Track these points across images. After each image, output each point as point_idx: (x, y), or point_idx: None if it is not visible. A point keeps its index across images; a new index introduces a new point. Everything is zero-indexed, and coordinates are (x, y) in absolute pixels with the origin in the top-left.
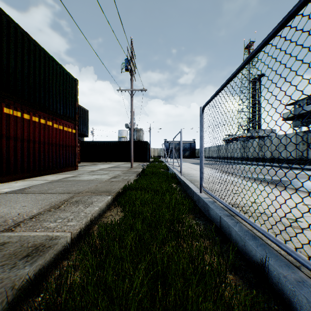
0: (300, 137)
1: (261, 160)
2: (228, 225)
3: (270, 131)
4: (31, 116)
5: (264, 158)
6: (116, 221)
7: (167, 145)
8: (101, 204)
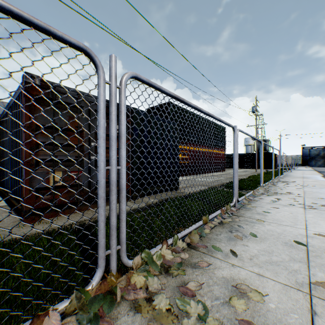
0: None
1: None
2: None
3: None
4: (213, 150)
5: None
6: None
7: (305, 151)
8: (245, 177)
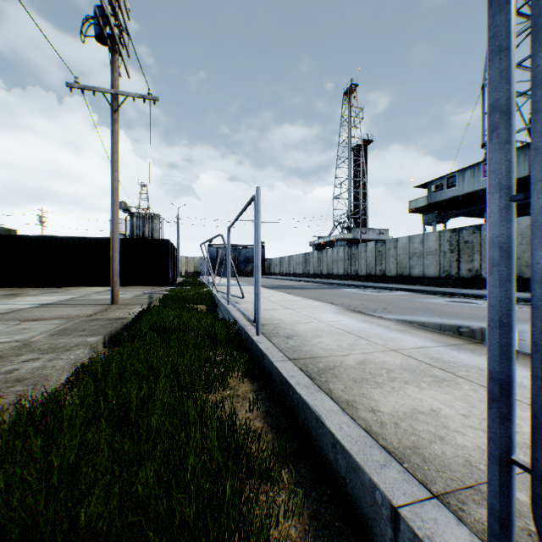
0: (447, 240)
1: (381, 279)
2: None
3: (382, 232)
4: None
5: (385, 275)
6: None
7: (213, 252)
8: None
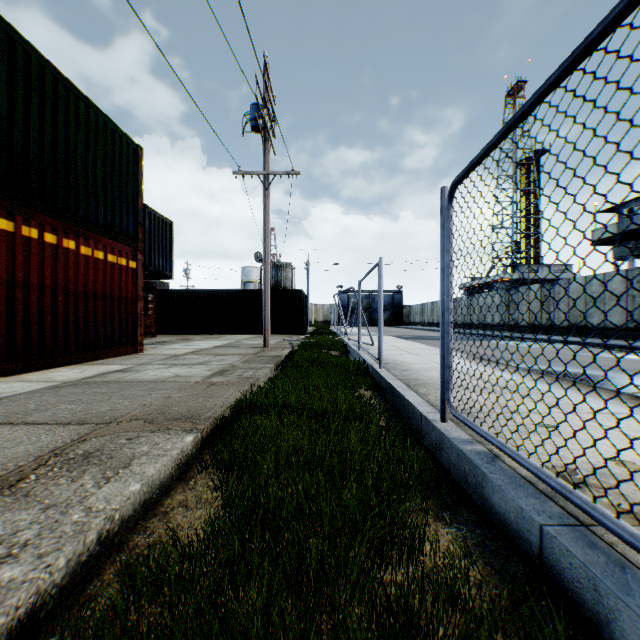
0: (636, 281)
1: (547, 330)
2: (593, 580)
3: (561, 269)
4: (18, 226)
5: (552, 325)
6: (193, 532)
7: (343, 299)
8: (157, 467)
